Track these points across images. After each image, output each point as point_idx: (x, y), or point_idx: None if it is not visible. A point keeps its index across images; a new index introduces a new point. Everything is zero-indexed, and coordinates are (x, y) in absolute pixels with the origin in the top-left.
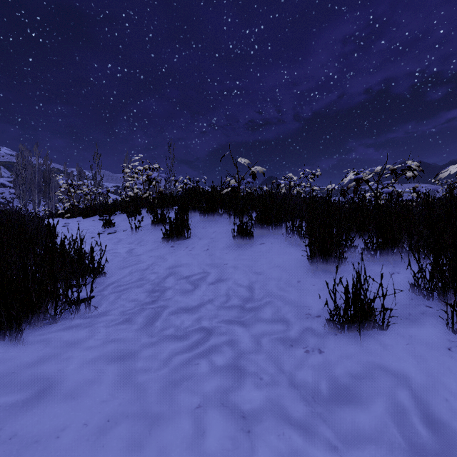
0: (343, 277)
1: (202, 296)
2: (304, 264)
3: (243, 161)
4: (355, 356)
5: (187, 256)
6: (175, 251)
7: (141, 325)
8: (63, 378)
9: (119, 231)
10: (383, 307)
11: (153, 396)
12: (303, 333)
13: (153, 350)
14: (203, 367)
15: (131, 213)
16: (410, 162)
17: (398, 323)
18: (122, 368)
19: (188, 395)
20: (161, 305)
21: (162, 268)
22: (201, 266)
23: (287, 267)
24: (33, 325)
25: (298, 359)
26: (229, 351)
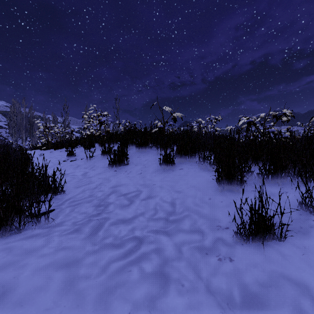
0: (244, 195)
1: (136, 210)
2: (213, 185)
3: (167, 108)
4: (260, 265)
5: (126, 178)
6: (117, 174)
7: (87, 235)
8: (16, 285)
9: (78, 159)
10: (281, 223)
11: (91, 304)
12: (216, 242)
13: (94, 257)
14: (135, 274)
15: (87, 146)
16: (285, 110)
17: (293, 235)
18: (67, 274)
19: (120, 302)
20: (104, 217)
21: (107, 187)
22: (135, 186)
23: (200, 187)
24: (1, 235)
25: (212, 266)
26: (156, 259)
